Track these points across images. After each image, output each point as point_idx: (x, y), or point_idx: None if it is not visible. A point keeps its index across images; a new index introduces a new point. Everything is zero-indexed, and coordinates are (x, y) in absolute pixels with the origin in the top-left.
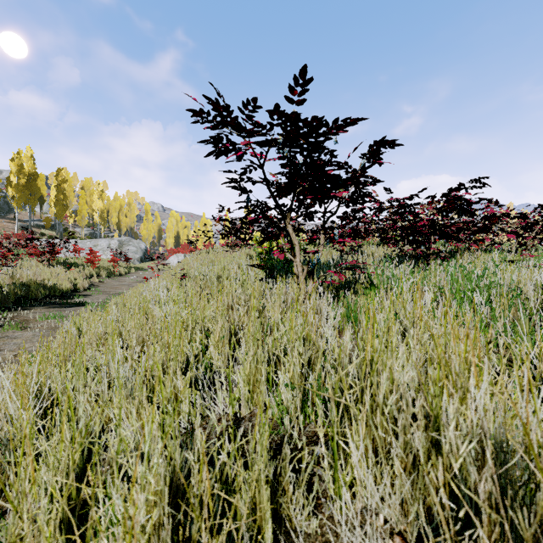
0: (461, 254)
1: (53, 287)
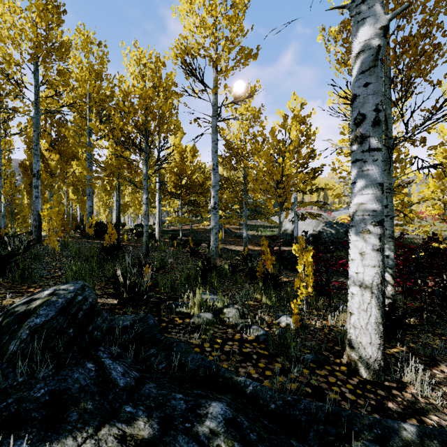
0: None
1: None
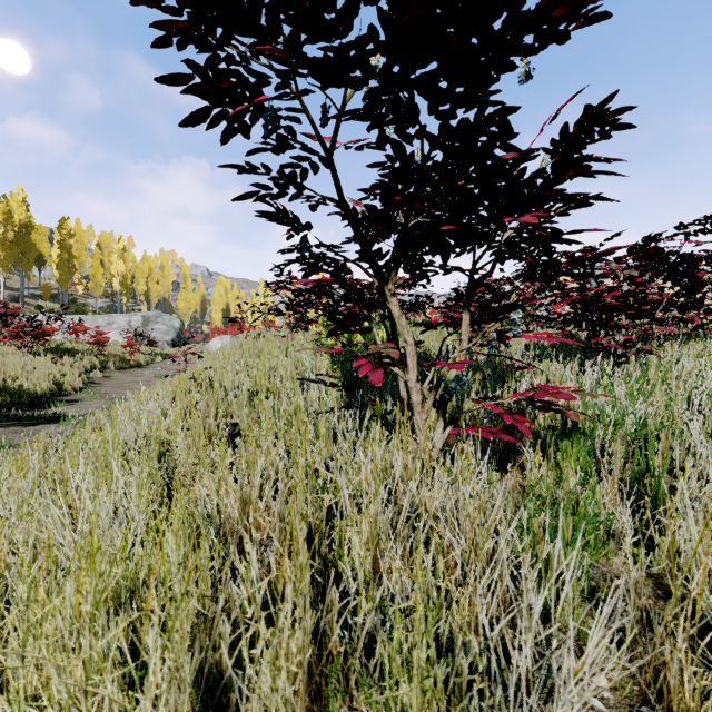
0: (661, 344)
1: (19, 390)
